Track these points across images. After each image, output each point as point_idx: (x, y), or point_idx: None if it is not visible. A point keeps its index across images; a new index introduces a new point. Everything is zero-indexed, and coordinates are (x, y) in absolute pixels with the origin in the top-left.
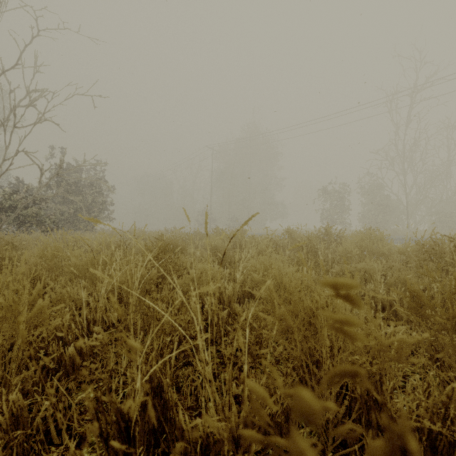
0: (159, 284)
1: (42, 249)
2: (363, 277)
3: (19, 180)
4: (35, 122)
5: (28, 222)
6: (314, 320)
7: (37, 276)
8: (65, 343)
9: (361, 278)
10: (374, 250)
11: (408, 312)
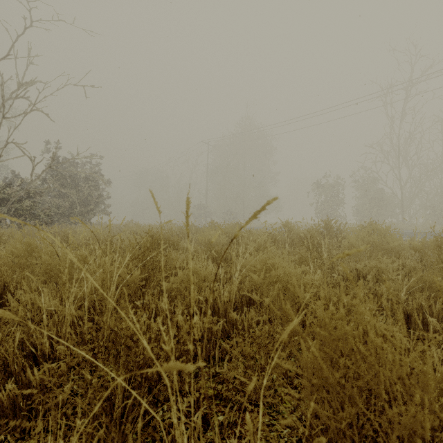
0: (144, 287)
1: (14, 246)
2: (375, 277)
3: (16, 174)
4: (24, 112)
5: (22, 216)
6: (368, 376)
7: (0, 278)
8: (9, 374)
9: (372, 278)
10: (381, 245)
11: (438, 322)
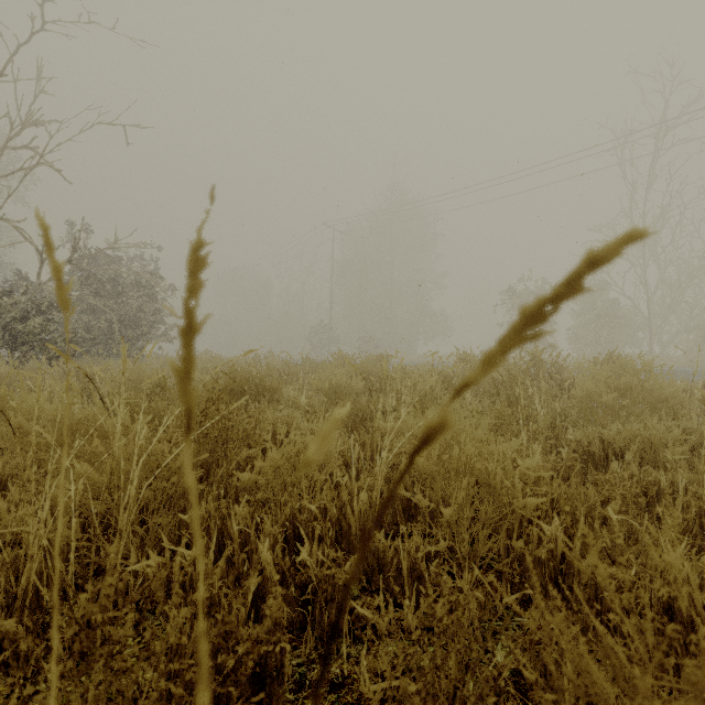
0: (206, 478)
1: None
2: (638, 454)
3: (21, 276)
4: (21, 168)
5: (28, 343)
6: None
7: None
8: None
9: (633, 457)
10: (639, 395)
11: None
